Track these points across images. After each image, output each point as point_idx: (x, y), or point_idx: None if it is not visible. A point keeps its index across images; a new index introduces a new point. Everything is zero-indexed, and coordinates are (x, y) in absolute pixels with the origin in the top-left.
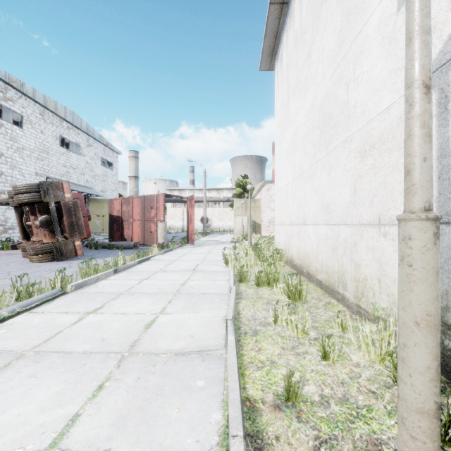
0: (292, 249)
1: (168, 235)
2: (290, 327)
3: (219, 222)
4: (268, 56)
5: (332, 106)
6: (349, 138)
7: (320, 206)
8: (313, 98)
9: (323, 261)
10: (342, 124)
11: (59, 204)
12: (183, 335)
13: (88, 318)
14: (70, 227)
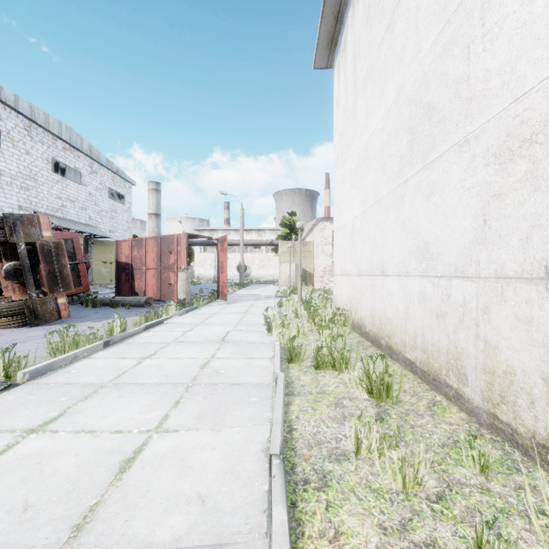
0: (362, 310)
1: (195, 287)
2: (390, 471)
3: (260, 270)
4: (325, 46)
5: (436, 91)
6: (472, 135)
7: (411, 247)
8: (399, 87)
9: (416, 332)
10: (455, 115)
11: (34, 246)
12: (185, 496)
13: (22, 446)
14: (50, 278)
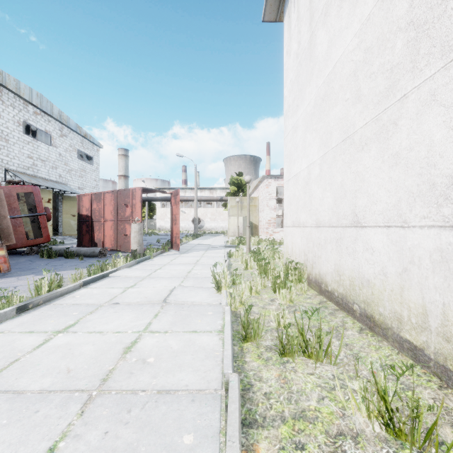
0: (322, 265)
1: (154, 238)
2: None
3: (212, 223)
4: None
5: None
6: None
7: (414, 187)
8: None
9: (427, 308)
10: None
11: None
12: None
13: None
14: None
